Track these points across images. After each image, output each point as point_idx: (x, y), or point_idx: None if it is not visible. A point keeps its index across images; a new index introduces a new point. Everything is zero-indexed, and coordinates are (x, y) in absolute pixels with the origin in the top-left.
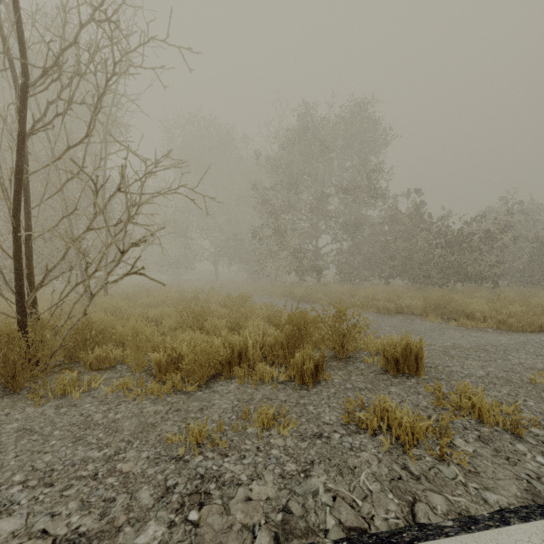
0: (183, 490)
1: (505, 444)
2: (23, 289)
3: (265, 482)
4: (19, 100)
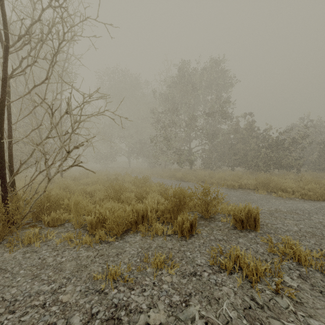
0: (102, 316)
1: (318, 281)
2: (5, 175)
3: (159, 310)
4: (3, 56)
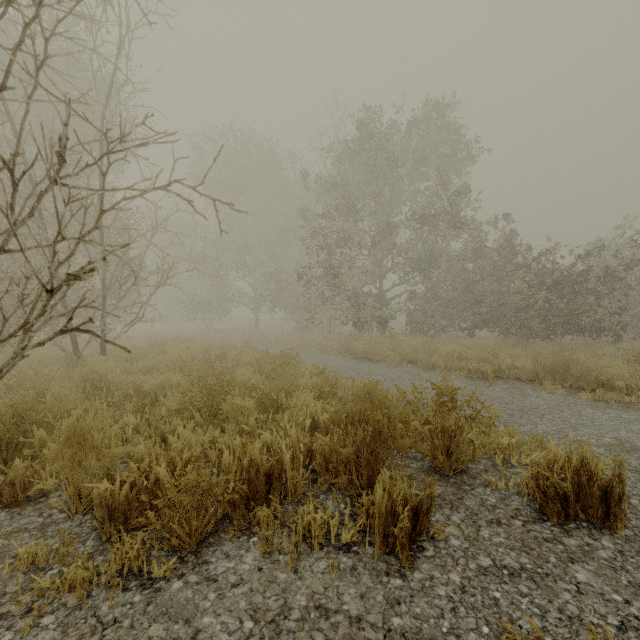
0: None
1: None
2: None
3: None
4: None
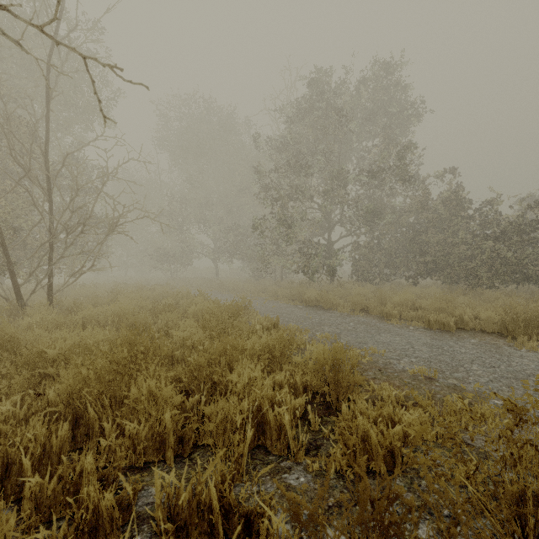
0: None
1: None
2: None
3: None
4: None
